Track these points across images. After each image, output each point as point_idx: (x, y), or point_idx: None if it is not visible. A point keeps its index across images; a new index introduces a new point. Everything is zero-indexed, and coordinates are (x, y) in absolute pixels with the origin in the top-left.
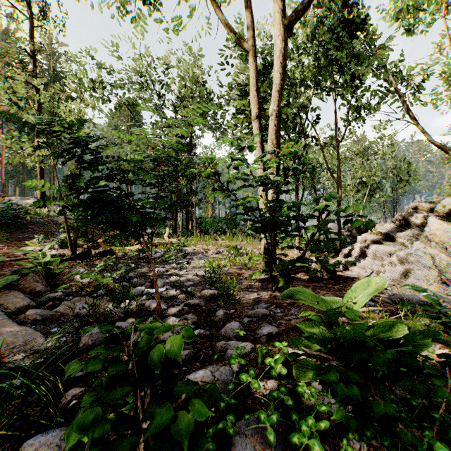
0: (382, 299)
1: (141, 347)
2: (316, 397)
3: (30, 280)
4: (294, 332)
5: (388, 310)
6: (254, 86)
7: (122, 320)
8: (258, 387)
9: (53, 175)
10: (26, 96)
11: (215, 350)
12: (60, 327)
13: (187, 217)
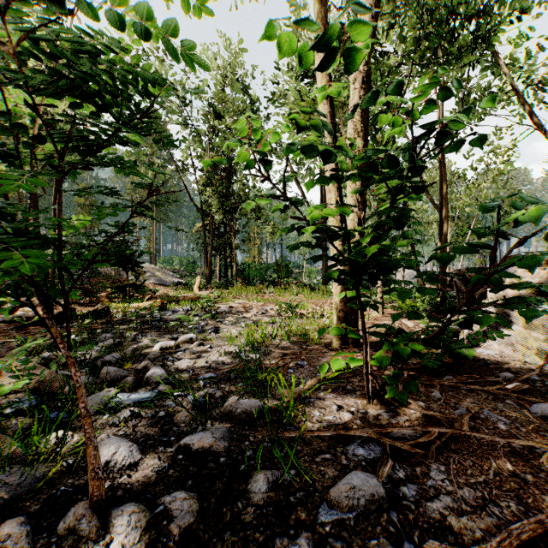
0: None
1: None
2: None
3: None
4: None
5: None
6: None
7: (3, 513)
8: None
9: None
10: None
11: None
12: None
13: (226, 263)
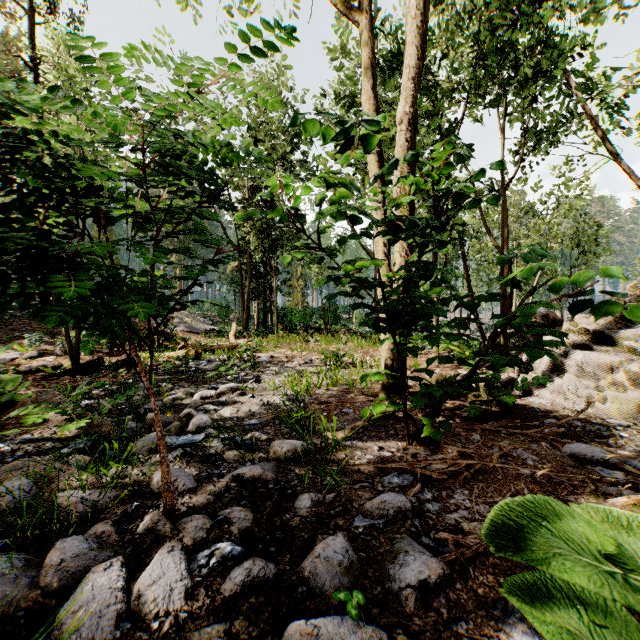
0: (631, 464)
1: None
2: None
3: None
4: (479, 568)
5: None
6: (367, 80)
7: (89, 521)
8: None
9: None
10: None
11: None
12: None
13: (265, 307)
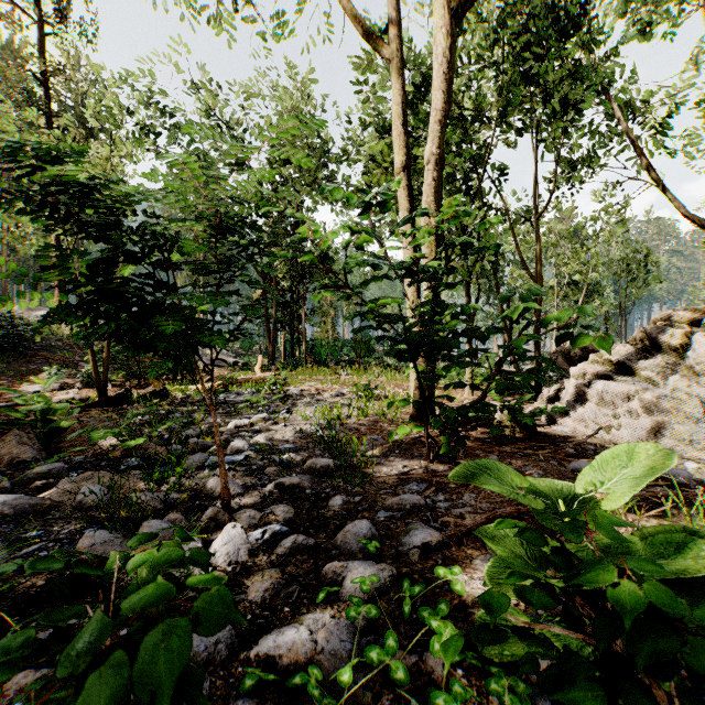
0: None
1: (71, 655)
2: (527, 702)
3: (12, 441)
4: (472, 540)
5: (637, 496)
6: (397, 116)
7: (160, 515)
8: (405, 677)
9: None
10: (22, 136)
11: (323, 579)
12: (44, 528)
13: (292, 338)
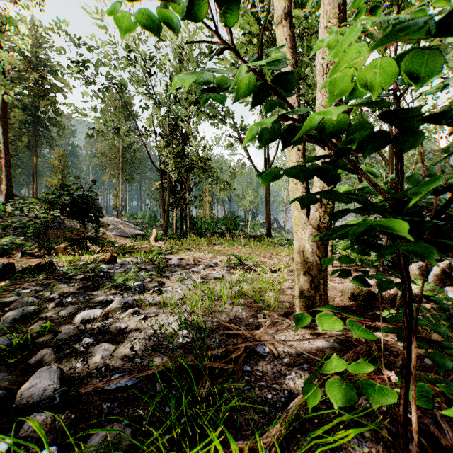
0: None
1: None
2: None
3: None
4: None
5: None
6: None
7: None
8: None
9: (37, 171)
10: None
11: None
12: None
13: (181, 216)
